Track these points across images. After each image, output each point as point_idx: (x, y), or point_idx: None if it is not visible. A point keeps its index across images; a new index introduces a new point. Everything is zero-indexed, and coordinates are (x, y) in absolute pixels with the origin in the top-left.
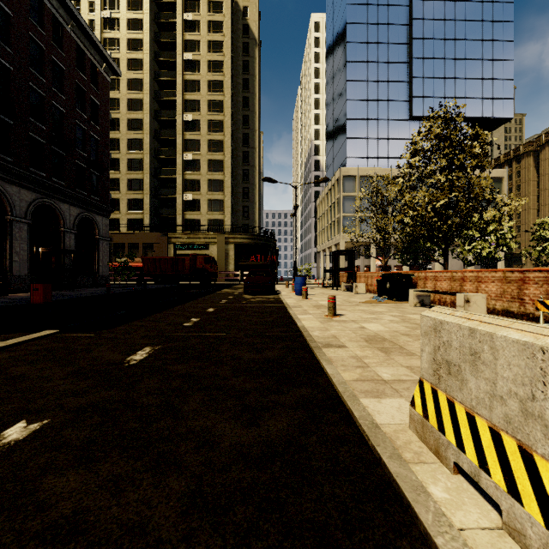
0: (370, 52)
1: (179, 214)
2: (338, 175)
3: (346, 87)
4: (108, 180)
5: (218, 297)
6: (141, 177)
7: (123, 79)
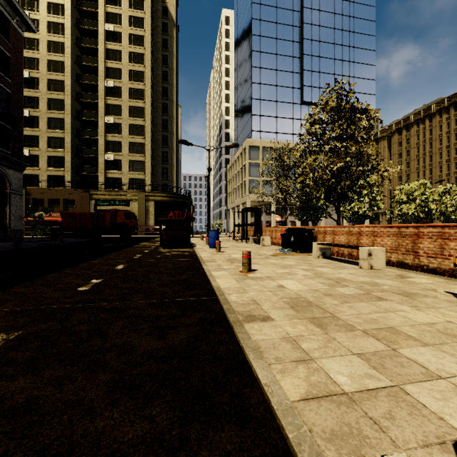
0: (270, 45)
1: (101, 173)
2: (245, 145)
3: (252, 72)
4: (21, 134)
5: (133, 251)
6: (62, 135)
7: (43, 40)
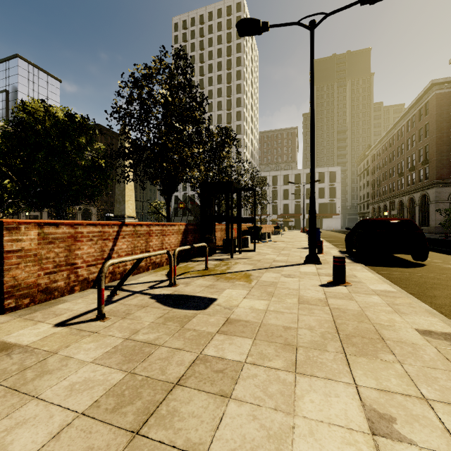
0: None
1: None
2: None
3: None
4: None
5: None
6: None
7: None
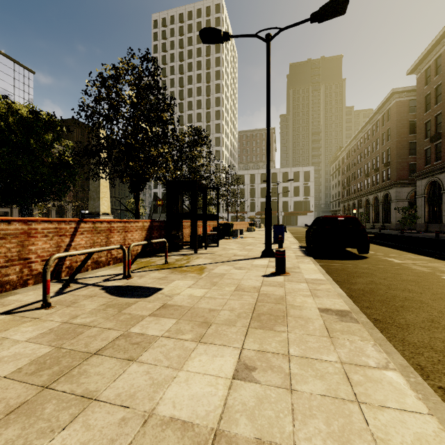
0: None
1: None
2: None
3: None
4: None
5: None
6: None
7: None
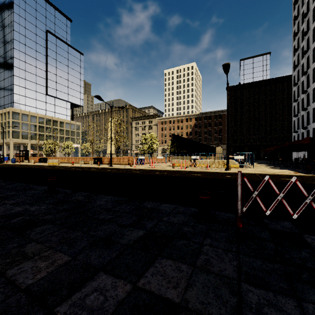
0: (27, 58)
1: None
2: (9, 110)
3: (14, 69)
4: None
5: None
6: None
7: None
